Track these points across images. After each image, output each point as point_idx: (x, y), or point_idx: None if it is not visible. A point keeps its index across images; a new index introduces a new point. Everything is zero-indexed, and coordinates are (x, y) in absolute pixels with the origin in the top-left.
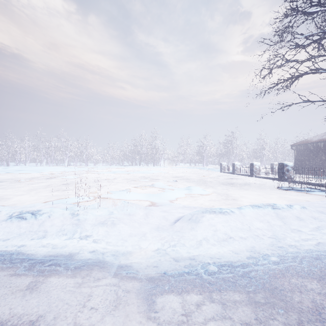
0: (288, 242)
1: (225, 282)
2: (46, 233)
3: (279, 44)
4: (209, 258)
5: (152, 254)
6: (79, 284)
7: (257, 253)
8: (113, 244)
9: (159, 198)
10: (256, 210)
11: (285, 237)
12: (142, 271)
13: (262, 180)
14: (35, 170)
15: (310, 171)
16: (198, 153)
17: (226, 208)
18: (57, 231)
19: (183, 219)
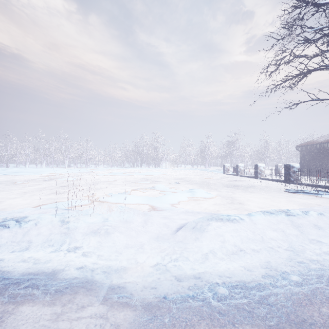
0: (308, 255)
1: (239, 312)
2: (30, 243)
3: (288, 37)
4: (217, 277)
5: (150, 271)
6: (57, 316)
7: (274, 270)
8: (105, 258)
9: (160, 202)
10: (268, 216)
11: (304, 249)
12: (138, 294)
13: (267, 182)
14: (34, 172)
15: (318, 173)
16: (201, 154)
17: (234, 214)
18: (43, 241)
19: (186, 228)
